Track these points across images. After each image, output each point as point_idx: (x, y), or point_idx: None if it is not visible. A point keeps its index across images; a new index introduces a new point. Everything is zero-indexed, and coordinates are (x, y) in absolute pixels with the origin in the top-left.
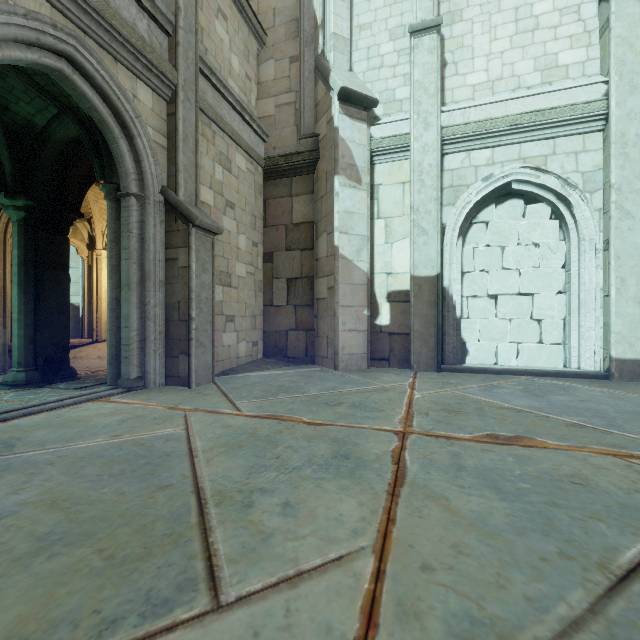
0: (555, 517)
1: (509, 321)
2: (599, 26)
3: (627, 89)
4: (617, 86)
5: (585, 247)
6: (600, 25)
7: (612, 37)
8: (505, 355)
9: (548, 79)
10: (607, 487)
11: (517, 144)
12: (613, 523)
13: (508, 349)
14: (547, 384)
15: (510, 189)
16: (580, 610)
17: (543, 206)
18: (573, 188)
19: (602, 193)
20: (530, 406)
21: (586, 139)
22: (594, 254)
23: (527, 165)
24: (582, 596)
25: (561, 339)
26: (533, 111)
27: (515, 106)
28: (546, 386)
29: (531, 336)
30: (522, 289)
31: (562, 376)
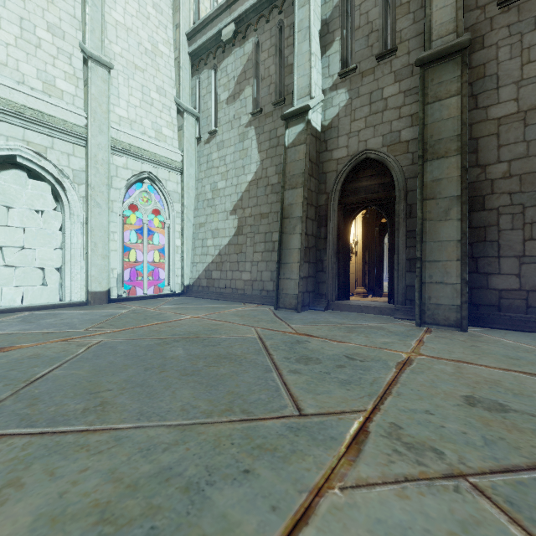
0: (10, 374)
1: (15, 269)
2: (84, 79)
3: (98, 130)
4: (93, 125)
5: (75, 219)
6: (84, 79)
7: (90, 93)
8: (11, 297)
9: (49, 91)
10: (49, 354)
11: (22, 128)
12: (43, 366)
13: (14, 292)
14: (44, 314)
15: (16, 161)
16: (6, 397)
17: (45, 183)
18: (67, 178)
19: (85, 187)
20: (22, 329)
21: (75, 148)
22: (80, 225)
23: (31, 148)
24: (9, 393)
25: (59, 281)
26: (35, 109)
27: (19, 97)
28: (42, 315)
29: (35, 280)
30: (27, 243)
31: (58, 307)
